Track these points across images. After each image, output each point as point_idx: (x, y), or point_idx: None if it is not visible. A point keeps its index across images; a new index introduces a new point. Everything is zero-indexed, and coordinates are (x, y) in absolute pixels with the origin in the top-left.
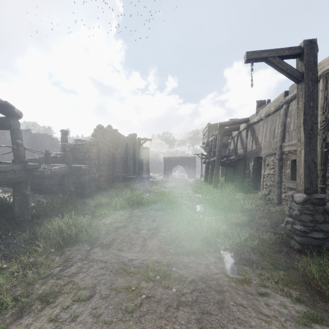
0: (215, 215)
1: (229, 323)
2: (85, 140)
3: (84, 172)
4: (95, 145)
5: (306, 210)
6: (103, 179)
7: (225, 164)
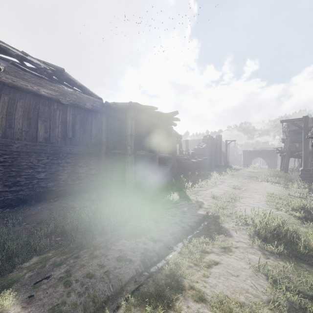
0: (271, 178)
1: (262, 185)
2: (201, 145)
3: (203, 161)
4: (207, 147)
5: (302, 173)
6: (207, 165)
7: (298, 157)
